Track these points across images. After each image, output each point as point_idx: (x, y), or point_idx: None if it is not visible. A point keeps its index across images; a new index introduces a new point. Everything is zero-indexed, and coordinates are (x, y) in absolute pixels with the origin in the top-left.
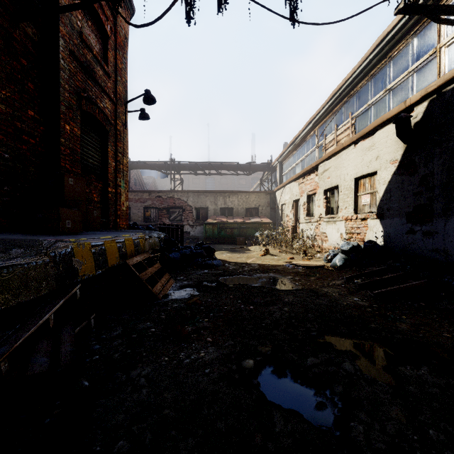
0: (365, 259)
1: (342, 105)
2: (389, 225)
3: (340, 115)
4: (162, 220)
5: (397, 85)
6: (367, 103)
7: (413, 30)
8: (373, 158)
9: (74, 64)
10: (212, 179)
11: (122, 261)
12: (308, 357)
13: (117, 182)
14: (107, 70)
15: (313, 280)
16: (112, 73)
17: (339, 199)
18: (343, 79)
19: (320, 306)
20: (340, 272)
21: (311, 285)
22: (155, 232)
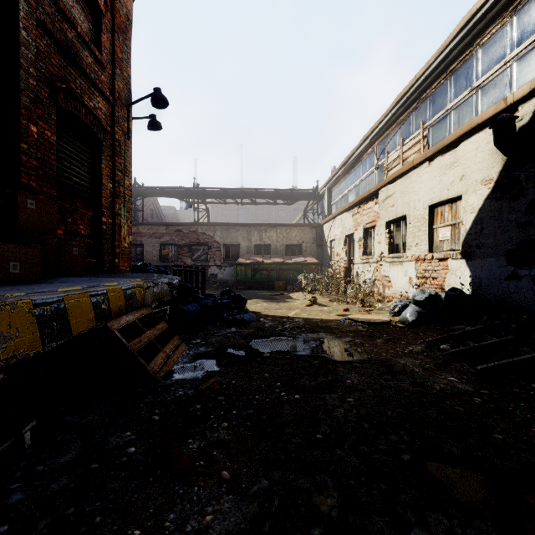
0: (448, 314)
1: (410, 112)
2: (479, 267)
3: (408, 126)
4: (182, 260)
5: (489, 81)
6: (445, 108)
7: (513, 4)
8: (456, 178)
9: (45, 41)
10: (246, 211)
11: (101, 323)
12: (411, 528)
13: (115, 210)
14: (99, 57)
15: (380, 344)
16: (108, 63)
17: (407, 233)
18: (413, 78)
19: (403, 393)
20: (416, 331)
21: (379, 353)
22: (167, 276)
